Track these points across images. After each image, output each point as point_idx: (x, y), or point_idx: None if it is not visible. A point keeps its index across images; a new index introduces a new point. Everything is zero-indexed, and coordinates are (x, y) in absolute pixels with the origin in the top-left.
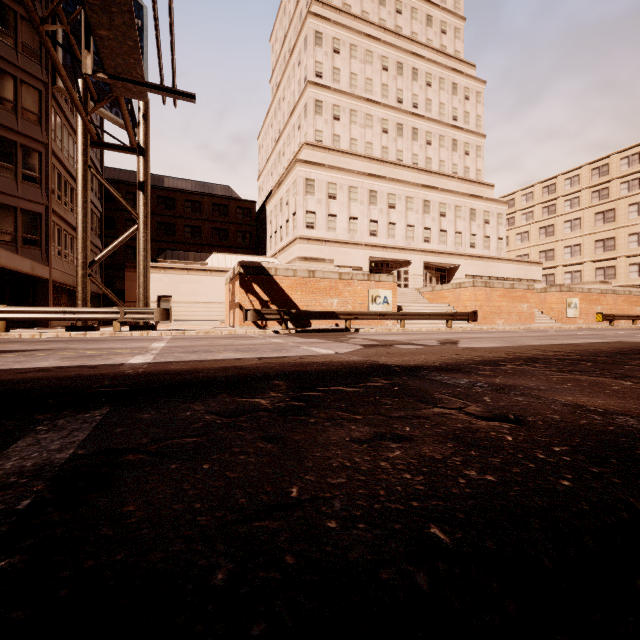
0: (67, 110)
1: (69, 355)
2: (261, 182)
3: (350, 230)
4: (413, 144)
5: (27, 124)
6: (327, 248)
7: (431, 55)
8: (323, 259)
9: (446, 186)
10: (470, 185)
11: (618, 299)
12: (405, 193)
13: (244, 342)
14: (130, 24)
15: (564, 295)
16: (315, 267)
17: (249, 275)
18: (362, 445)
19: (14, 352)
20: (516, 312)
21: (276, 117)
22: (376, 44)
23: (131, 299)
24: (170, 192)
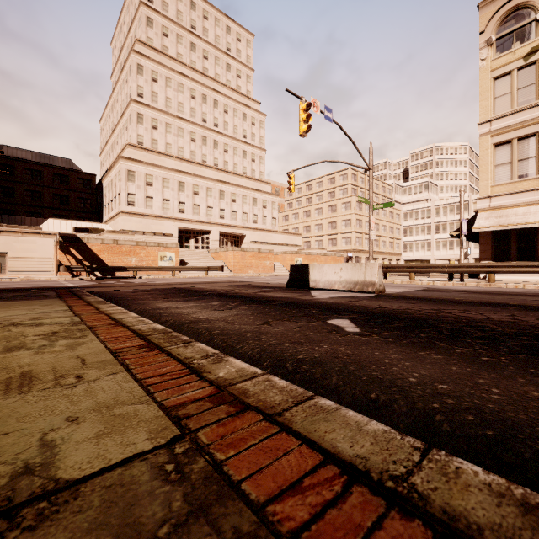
0: None
1: None
2: (102, 158)
3: (164, 208)
4: (214, 151)
5: None
6: (145, 220)
7: (229, 92)
8: (127, 232)
9: (238, 181)
10: (255, 182)
11: (328, 258)
12: (206, 185)
13: (42, 283)
14: None
15: (293, 256)
16: (118, 238)
17: (67, 242)
18: None
19: None
20: (262, 266)
21: (113, 112)
22: (186, 79)
23: None
24: (9, 160)
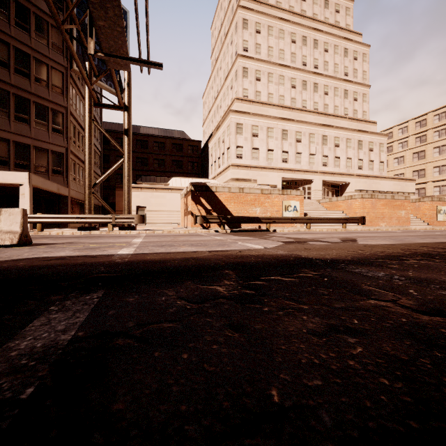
0: (79, 85)
1: (79, 247)
2: (205, 127)
3: (268, 159)
4: (314, 95)
5: (55, 95)
6: (251, 172)
7: (328, 29)
8: (249, 179)
9: (339, 124)
10: (358, 123)
11: None
12: (308, 131)
13: (196, 239)
14: (119, 15)
15: (435, 204)
16: (244, 185)
17: (198, 191)
18: (321, 338)
19: (44, 245)
20: (396, 217)
21: (215, 82)
22: (287, 24)
23: (119, 209)
24: (144, 137)
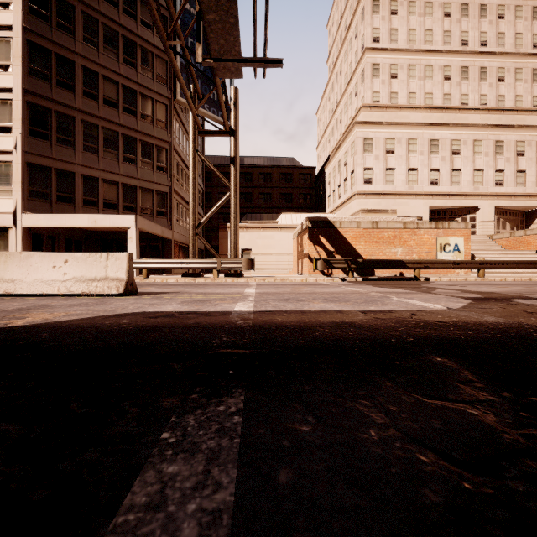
0: (182, 116)
1: (186, 299)
2: (319, 150)
3: (408, 181)
4: (481, 84)
5: (159, 130)
6: (385, 201)
7: None
8: (386, 210)
9: (524, 122)
10: None
11: None
12: (472, 137)
13: (324, 290)
14: None
15: None
16: (378, 218)
17: (316, 229)
18: None
19: (150, 294)
20: None
21: (333, 90)
22: None
23: (223, 252)
24: (248, 168)
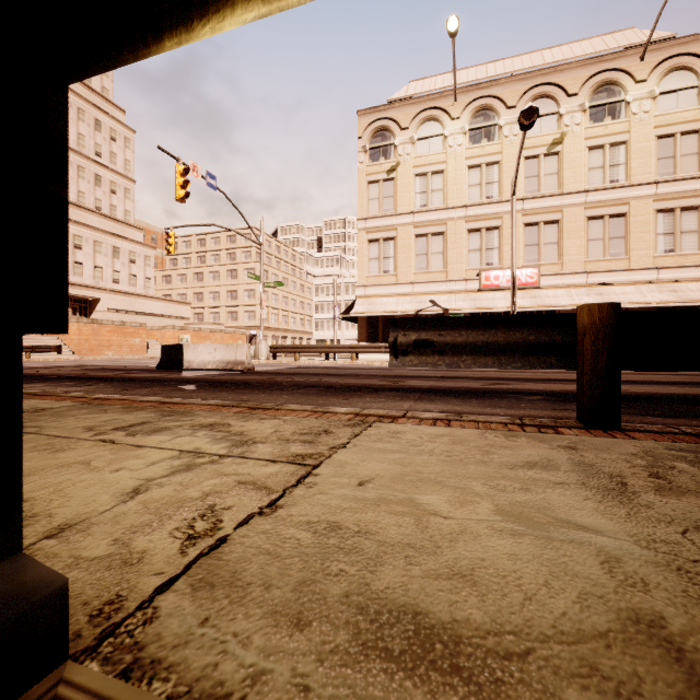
0: None
1: None
2: None
3: None
4: None
5: None
6: None
7: None
8: None
9: (85, 219)
10: (116, 223)
11: (225, 336)
12: None
13: None
14: None
15: (177, 332)
16: None
17: None
18: None
19: None
20: (128, 345)
21: None
22: None
23: None
24: None
